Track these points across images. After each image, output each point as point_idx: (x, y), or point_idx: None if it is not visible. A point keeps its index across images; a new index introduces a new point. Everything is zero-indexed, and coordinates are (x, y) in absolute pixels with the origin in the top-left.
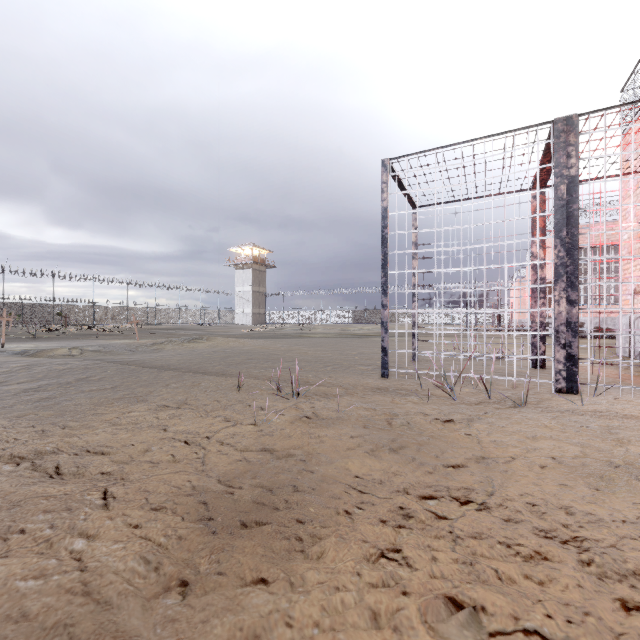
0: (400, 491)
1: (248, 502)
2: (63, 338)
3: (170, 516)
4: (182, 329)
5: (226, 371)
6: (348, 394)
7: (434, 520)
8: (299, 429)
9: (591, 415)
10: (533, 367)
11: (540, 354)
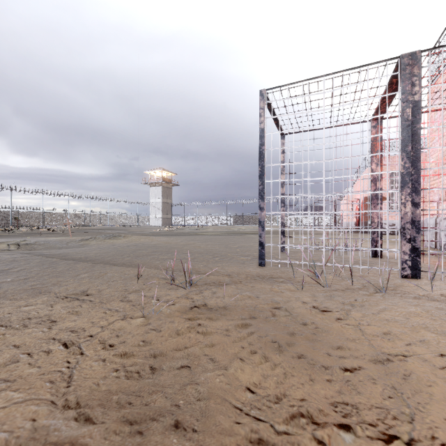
0: (303, 417)
1: None
2: (12, 236)
3: None
4: (109, 229)
5: (132, 262)
6: (233, 282)
7: None
8: (187, 323)
9: (445, 300)
10: (373, 256)
11: (378, 246)
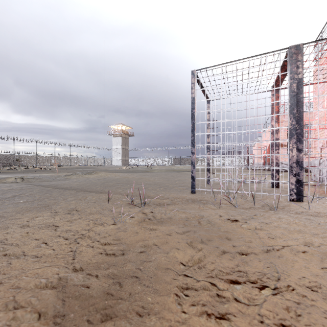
0: (213, 277)
1: (100, 294)
2: (16, 172)
3: (28, 316)
4: (84, 168)
5: (103, 190)
6: (173, 203)
7: (244, 306)
8: (143, 227)
9: (316, 215)
10: (272, 187)
11: (276, 180)
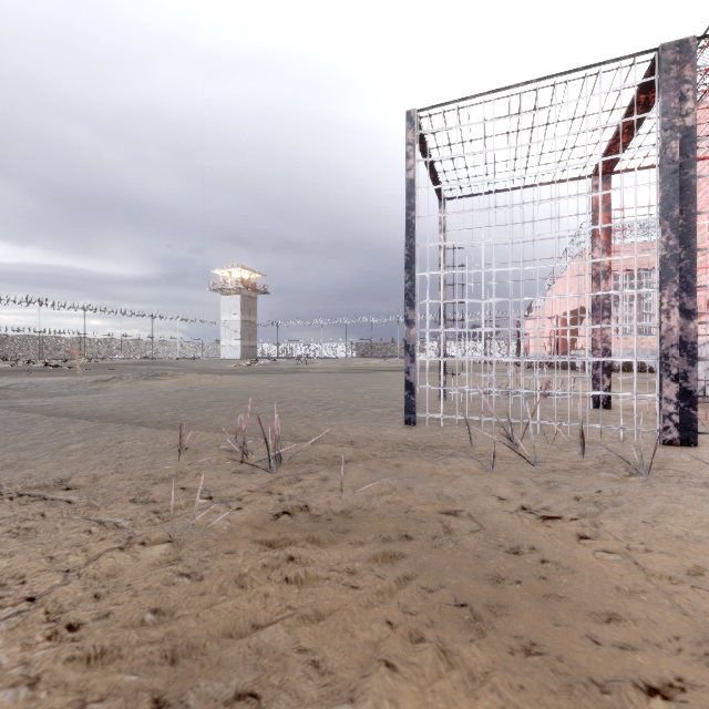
0: None
1: None
2: None
3: None
4: (152, 364)
5: (177, 420)
6: (361, 458)
7: None
8: (264, 556)
9: None
10: (595, 407)
11: (604, 390)
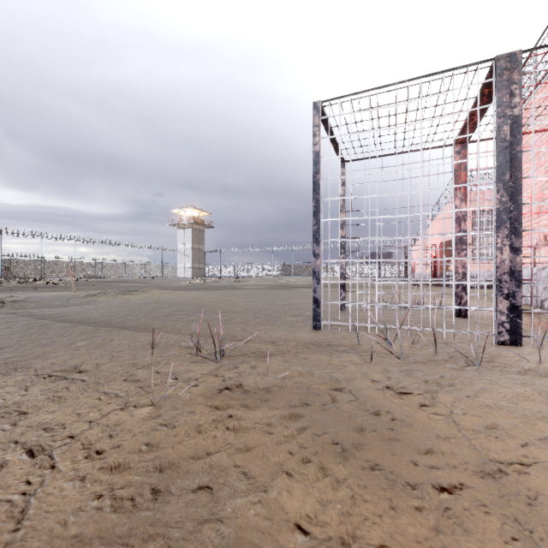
0: None
1: None
2: None
3: None
4: (126, 282)
5: (149, 325)
6: (279, 353)
7: None
8: (213, 414)
9: None
10: (456, 316)
11: (463, 304)
